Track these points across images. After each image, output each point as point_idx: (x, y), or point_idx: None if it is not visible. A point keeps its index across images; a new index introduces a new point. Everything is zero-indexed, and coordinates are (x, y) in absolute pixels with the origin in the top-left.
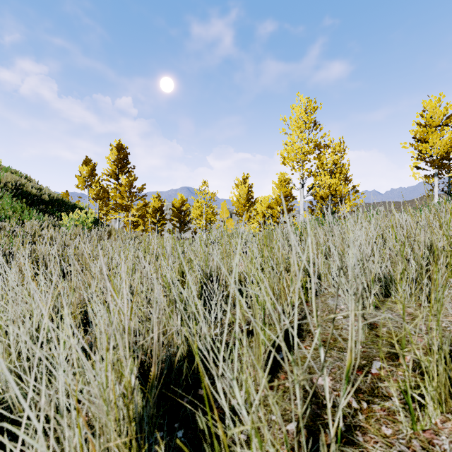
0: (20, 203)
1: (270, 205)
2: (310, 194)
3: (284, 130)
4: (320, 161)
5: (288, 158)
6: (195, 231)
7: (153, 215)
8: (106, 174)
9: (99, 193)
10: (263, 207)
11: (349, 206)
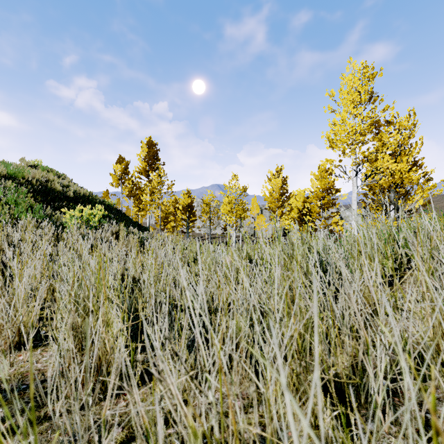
0: (33, 199)
1: (307, 199)
2: (366, 184)
3: (330, 107)
4: (380, 142)
5: (337, 140)
6: (225, 227)
7: (183, 212)
8: (138, 171)
9: (132, 191)
10: (297, 202)
11: (422, 198)
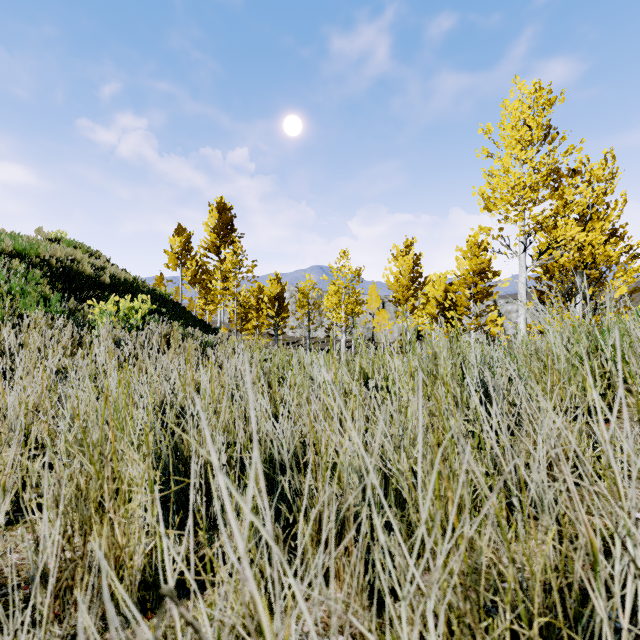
0: (49, 286)
1: (450, 287)
2: (540, 263)
3: (485, 150)
4: (561, 200)
5: (496, 199)
6: (330, 328)
7: (270, 305)
8: (204, 247)
9: (197, 275)
10: (436, 291)
11: (625, 284)
